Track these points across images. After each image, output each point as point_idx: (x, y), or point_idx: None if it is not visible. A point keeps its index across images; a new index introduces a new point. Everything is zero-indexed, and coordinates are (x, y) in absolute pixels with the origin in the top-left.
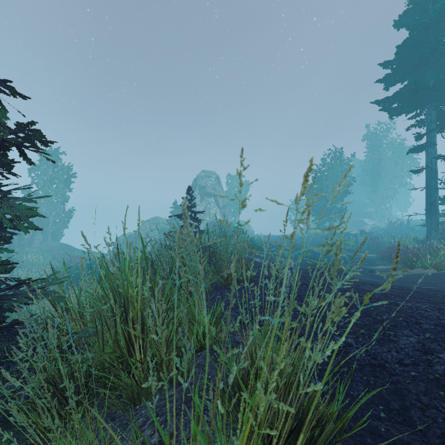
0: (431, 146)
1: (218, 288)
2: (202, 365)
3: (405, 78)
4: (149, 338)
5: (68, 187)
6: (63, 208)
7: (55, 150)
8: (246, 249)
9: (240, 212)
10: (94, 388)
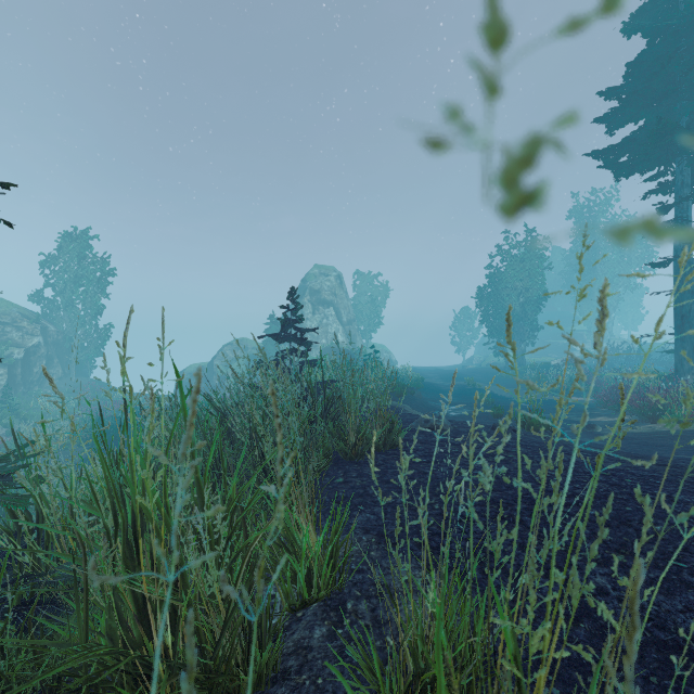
0: (683, 224)
1: (340, 463)
2: (305, 647)
3: (641, 114)
4: (190, 596)
5: (103, 291)
6: (95, 325)
7: (83, 233)
8: None
9: (374, 331)
10: None
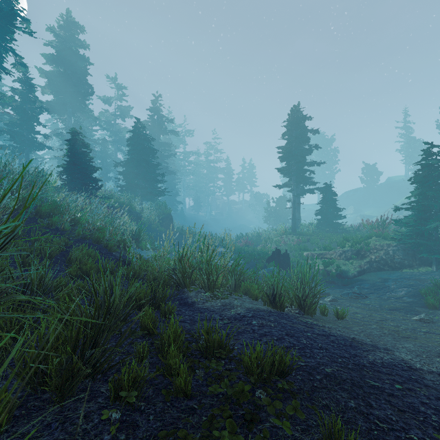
0: None
1: None
2: None
3: None
4: None
5: None
6: None
7: None
8: None
9: None
10: None
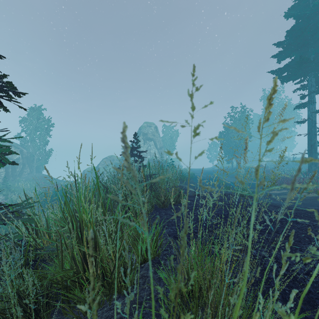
0: (312, 103)
1: (157, 209)
2: (145, 276)
3: (293, 54)
4: (101, 255)
5: (48, 134)
6: (44, 149)
7: (39, 107)
8: (200, 186)
9: (172, 152)
10: (41, 315)
